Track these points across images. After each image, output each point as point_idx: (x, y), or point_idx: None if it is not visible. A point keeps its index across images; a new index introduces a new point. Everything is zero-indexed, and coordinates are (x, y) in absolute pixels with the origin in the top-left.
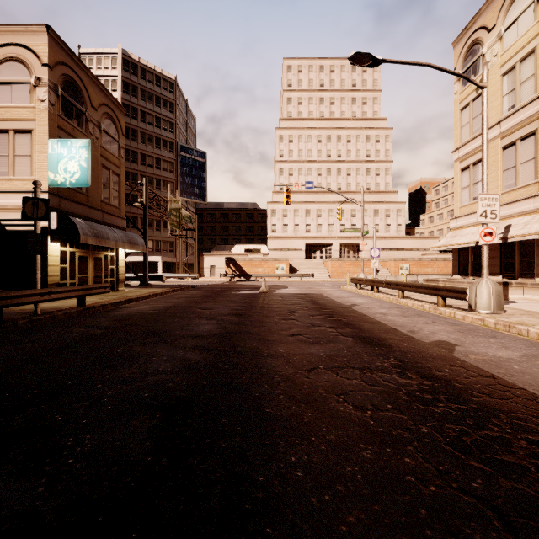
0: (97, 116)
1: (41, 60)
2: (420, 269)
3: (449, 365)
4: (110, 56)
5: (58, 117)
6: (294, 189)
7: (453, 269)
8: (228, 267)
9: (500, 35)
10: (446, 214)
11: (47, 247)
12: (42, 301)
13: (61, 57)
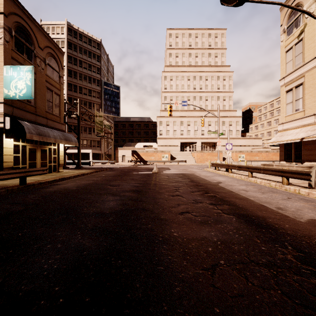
0: (43, 54)
1: None
2: (251, 158)
3: None
4: (60, 26)
5: (12, 51)
6: (173, 109)
7: (280, 157)
8: (133, 156)
9: None
10: (266, 124)
11: (3, 141)
12: None
13: (14, 9)
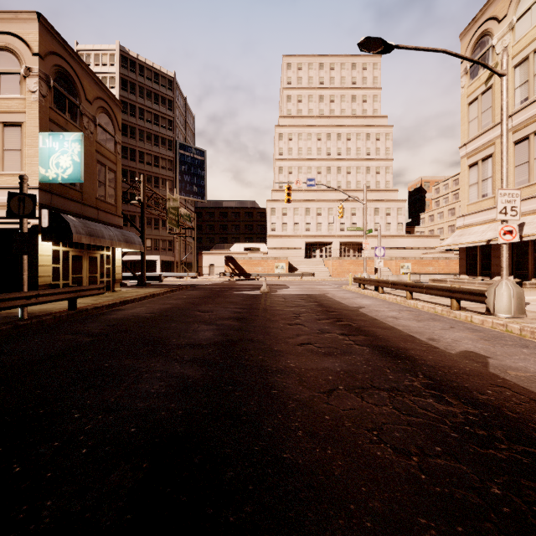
0: (92, 110)
1: (32, 49)
2: (422, 268)
3: (490, 385)
4: (108, 53)
5: (50, 110)
6: (293, 188)
7: (460, 268)
8: (227, 266)
9: (512, 25)
10: (447, 212)
11: (38, 246)
12: (28, 304)
13: (53, 47)
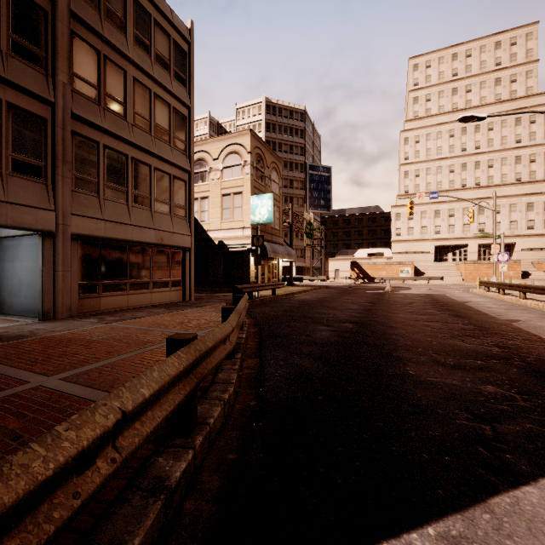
0: (269, 172)
1: (247, 150)
2: None
3: (499, 325)
4: (257, 106)
5: (254, 181)
6: (421, 191)
7: None
8: (352, 270)
9: None
10: None
11: (250, 260)
12: (263, 290)
13: (255, 144)
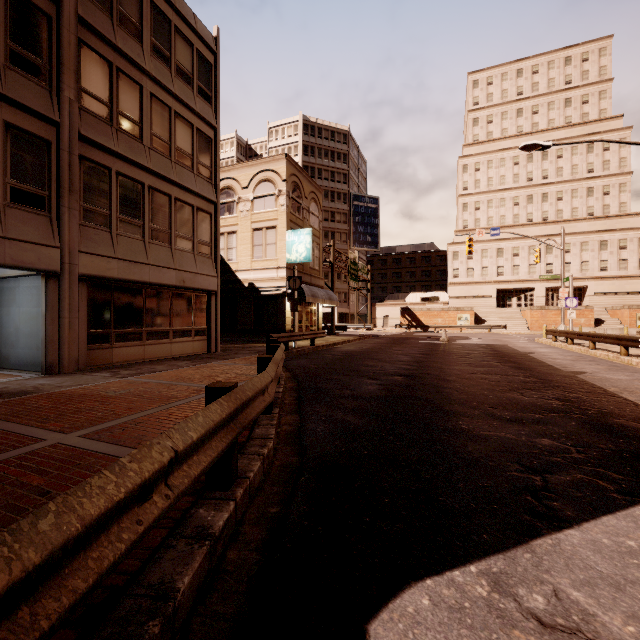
0: (307, 203)
1: (282, 177)
2: None
3: (563, 377)
4: (293, 125)
5: (290, 214)
6: (481, 226)
7: None
8: (403, 317)
9: None
10: None
11: (285, 305)
12: (300, 339)
13: (291, 171)
